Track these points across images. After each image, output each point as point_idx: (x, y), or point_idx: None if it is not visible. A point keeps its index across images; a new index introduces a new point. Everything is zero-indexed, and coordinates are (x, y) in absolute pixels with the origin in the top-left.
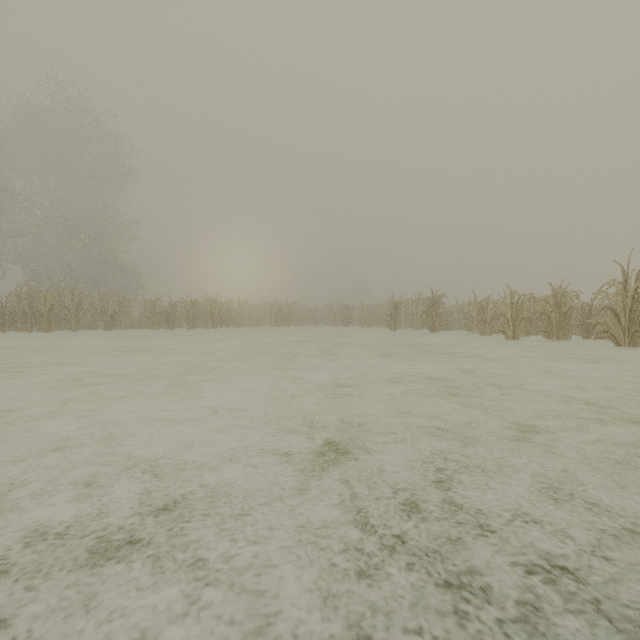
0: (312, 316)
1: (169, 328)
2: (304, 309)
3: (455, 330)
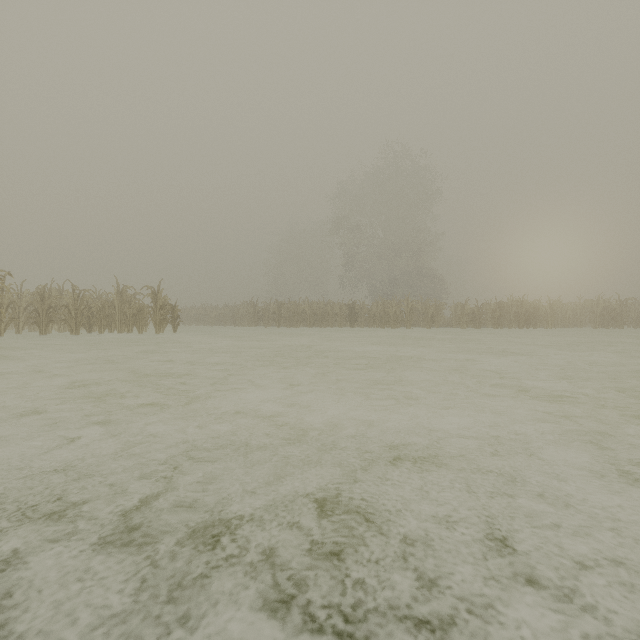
0: None
1: (475, 327)
2: None
3: None
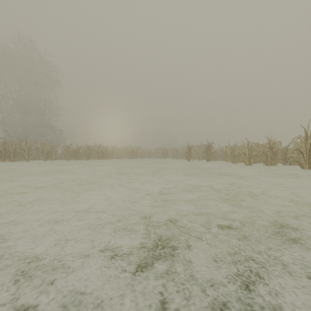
0: (148, 153)
1: (76, 159)
2: (144, 150)
3: (218, 160)
